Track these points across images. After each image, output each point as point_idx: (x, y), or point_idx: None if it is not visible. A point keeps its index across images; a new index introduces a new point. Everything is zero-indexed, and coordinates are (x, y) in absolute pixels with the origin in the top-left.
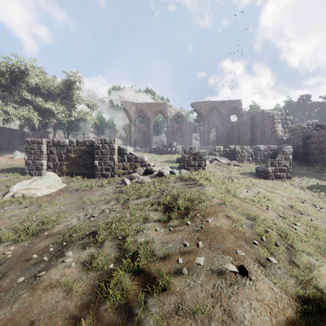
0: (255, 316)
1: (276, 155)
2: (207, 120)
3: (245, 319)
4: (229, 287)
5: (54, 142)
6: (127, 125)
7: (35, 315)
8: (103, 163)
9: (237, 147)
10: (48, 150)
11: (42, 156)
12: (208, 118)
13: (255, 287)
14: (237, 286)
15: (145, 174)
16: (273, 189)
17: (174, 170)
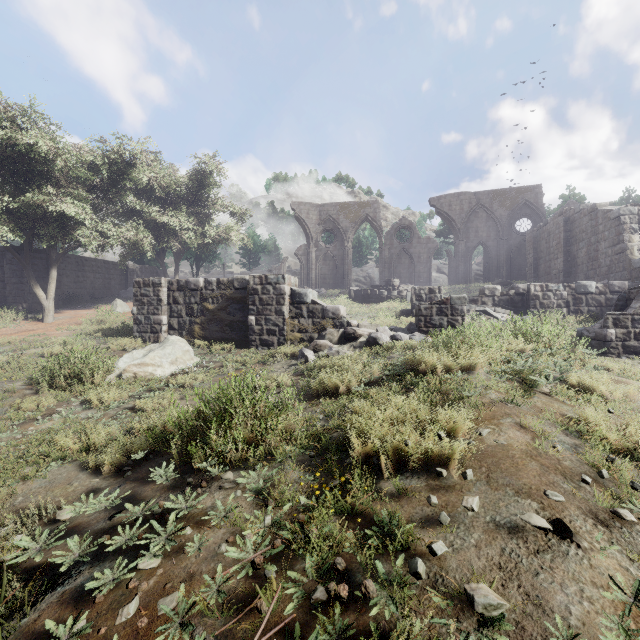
0: (591, 612)
1: (627, 303)
2: (464, 232)
3: (571, 614)
4: (534, 556)
5: (180, 283)
6: (302, 247)
7: (194, 564)
8: (264, 321)
9: (533, 288)
10: (169, 297)
11: (160, 307)
12: (467, 227)
13: (589, 561)
14: (551, 555)
15: (343, 342)
16: (620, 376)
17: (399, 335)
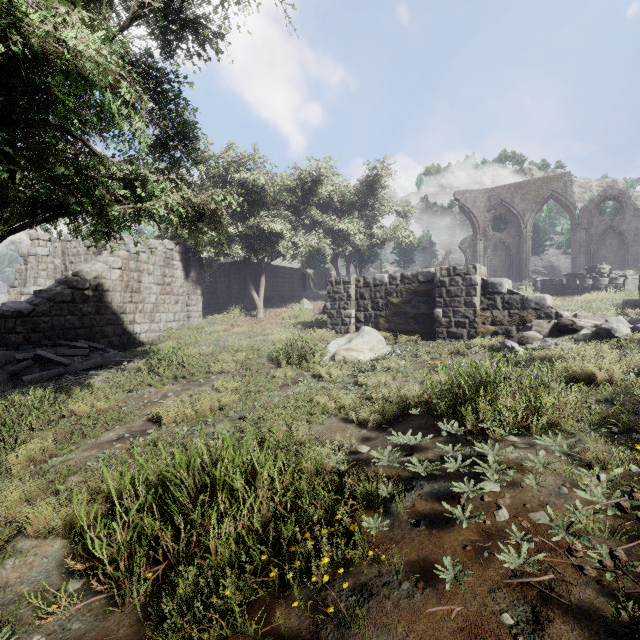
0: None
1: None
2: None
3: None
4: None
5: (366, 280)
6: (467, 239)
7: (542, 496)
8: (452, 313)
9: None
10: (357, 294)
11: (349, 303)
12: None
13: None
14: None
15: (555, 335)
16: None
17: None
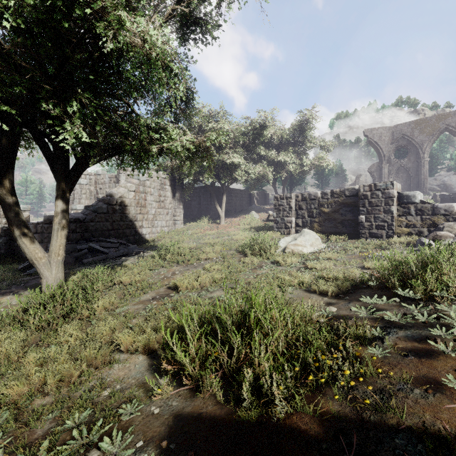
0: None
1: None
2: None
3: None
4: None
5: (303, 196)
6: (374, 165)
7: None
8: (373, 218)
9: None
10: (296, 206)
11: (290, 212)
12: None
13: None
14: None
15: None
16: None
17: None
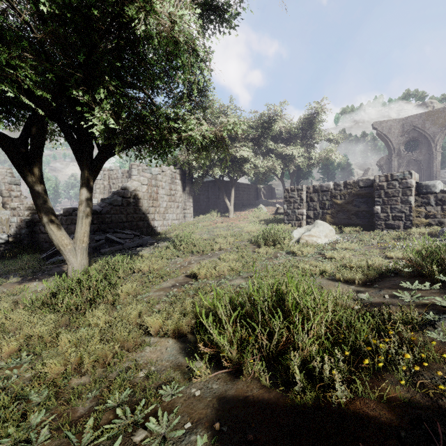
0: None
1: None
2: None
3: None
4: None
5: (315, 187)
6: (383, 158)
7: None
8: (389, 209)
9: None
10: (307, 198)
11: (302, 204)
12: None
13: None
14: None
15: None
16: None
17: None
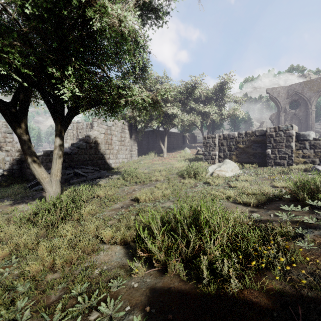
0: None
1: None
2: None
3: None
4: None
5: (224, 136)
6: (274, 114)
7: None
8: (277, 152)
9: None
10: (219, 143)
11: (215, 148)
12: None
13: None
14: None
15: None
16: None
17: None
